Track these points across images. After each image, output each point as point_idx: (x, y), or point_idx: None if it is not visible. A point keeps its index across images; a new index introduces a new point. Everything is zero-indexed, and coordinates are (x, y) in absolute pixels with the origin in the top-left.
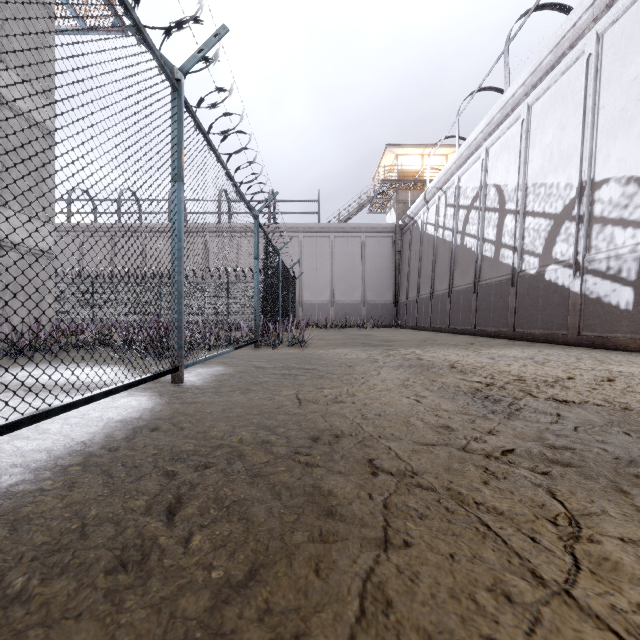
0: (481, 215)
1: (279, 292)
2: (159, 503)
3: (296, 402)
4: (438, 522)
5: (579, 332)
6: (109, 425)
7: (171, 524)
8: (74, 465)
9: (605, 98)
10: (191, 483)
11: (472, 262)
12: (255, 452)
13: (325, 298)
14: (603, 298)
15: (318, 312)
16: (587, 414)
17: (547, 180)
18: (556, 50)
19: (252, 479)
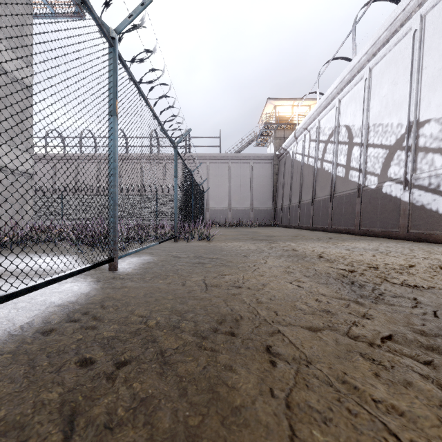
0: (335, 147)
1: (192, 201)
2: (68, 403)
3: (203, 287)
4: (345, 431)
5: (408, 230)
6: (48, 310)
7: (74, 431)
8: (5, 352)
9: (427, 61)
10: (105, 374)
11: (329, 180)
12: (167, 338)
13: (225, 206)
14: (426, 205)
15: (220, 215)
16: (438, 298)
17: (384, 121)
18: (390, 28)
19: (161, 369)
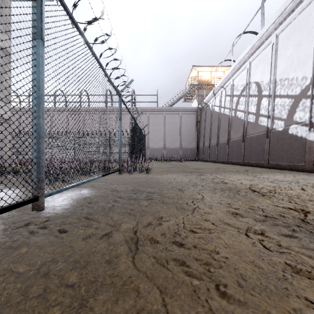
0: (247, 99)
1: (135, 141)
2: None
3: (133, 244)
4: None
5: (313, 164)
6: None
7: None
8: None
9: None
10: None
11: (241, 125)
12: None
13: (161, 145)
14: None
15: (157, 153)
16: None
17: (289, 76)
18: None
19: None
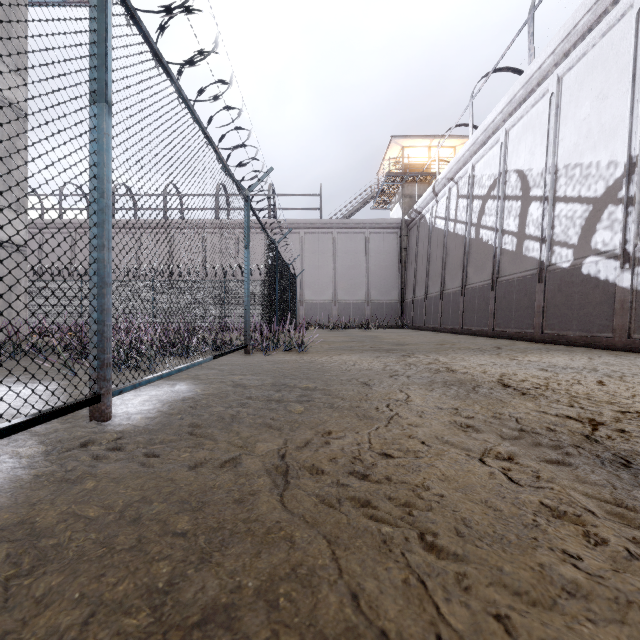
0: (500, 204)
1: (277, 289)
2: None
3: (279, 475)
4: None
5: (629, 335)
6: None
7: None
8: None
9: None
10: None
11: (489, 257)
12: None
13: (327, 297)
14: None
15: (320, 312)
16: None
17: (583, 159)
18: (596, 7)
19: None
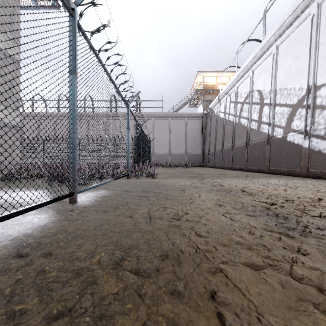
0: (250, 106)
1: (141, 148)
2: None
3: (147, 219)
4: None
5: (308, 169)
6: (1, 244)
7: None
8: None
9: (323, 39)
10: None
11: (245, 132)
12: (107, 279)
13: (166, 151)
14: (322, 150)
15: (162, 159)
16: None
17: (288, 86)
18: (293, 14)
19: None
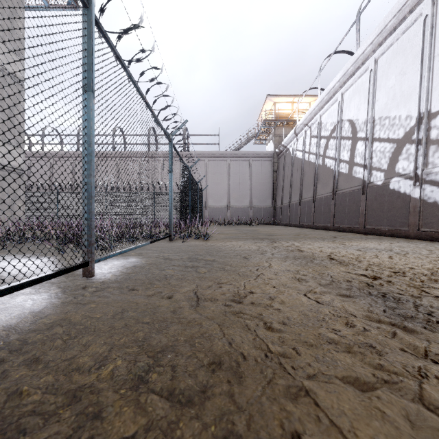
0: (338, 142)
1: (189, 199)
2: None
3: (194, 301)
4: None
5: (418, 228)
6: None
7: None
8: None
9: None
10: None
11: (331, 177)
12: (120, 410)
13: (223, 204)
14: None
15: (218, 214)
16: None
17: (391, 114)
18: (398, 15)
19: None
